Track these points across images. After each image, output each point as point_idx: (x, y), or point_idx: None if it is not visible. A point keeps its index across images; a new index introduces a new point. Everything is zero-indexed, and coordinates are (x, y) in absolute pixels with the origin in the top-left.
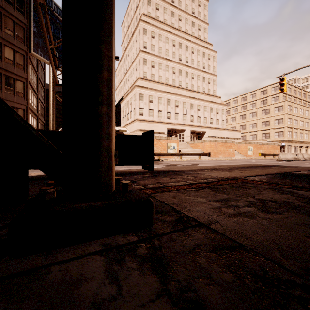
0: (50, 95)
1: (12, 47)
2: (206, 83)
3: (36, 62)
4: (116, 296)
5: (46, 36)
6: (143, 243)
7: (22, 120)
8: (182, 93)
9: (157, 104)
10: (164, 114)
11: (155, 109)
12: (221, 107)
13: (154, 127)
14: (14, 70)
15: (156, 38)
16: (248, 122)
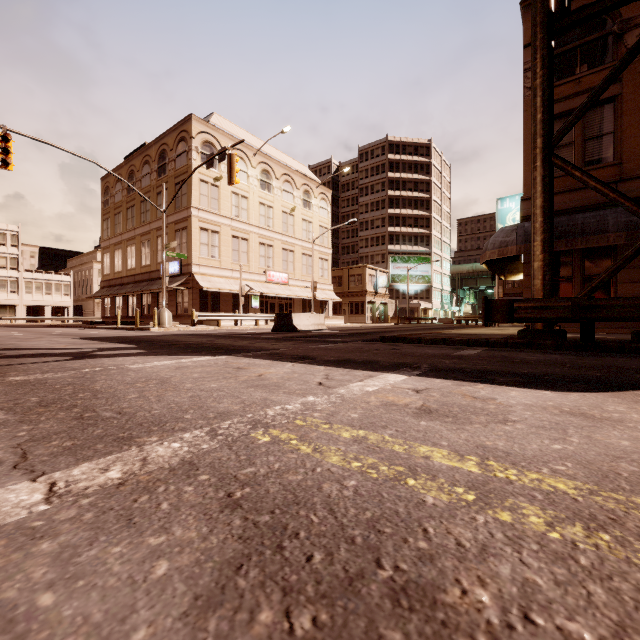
0: None
1: None
2: None
3: None
4: None
5: None
6: None
7: None
8: None
9: None
10: None
11: None
12: None
13: None
14: None
15: None
16: None
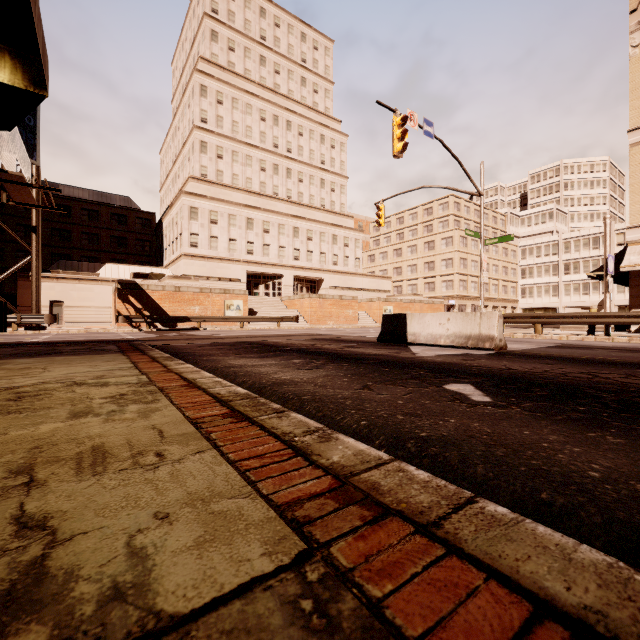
0: None
1: None
2: (327, 190)
3: None
4: None
5: None
6: None
7: None
8: (278, 208)
9: (226, 227)
10: (242, 245)
11: (222, 236)
12: (353, 234)
13: (220, 269)
14: None
15: (226, 105)
16: (405, 263)
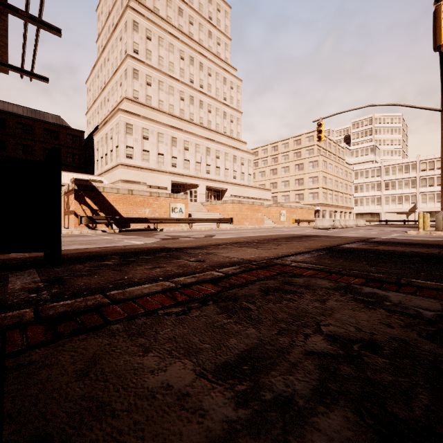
0: None
1: None
2: (228, 121)
3: None
4: None
5: None
6: None
7: None
8: (194, 131)
9: (155, 143)
10: (168, 159)
11: (152, 150)
12: (247, 156)
13: (150, 178)
14: None
15: (154, 42)
16: (279, 179)
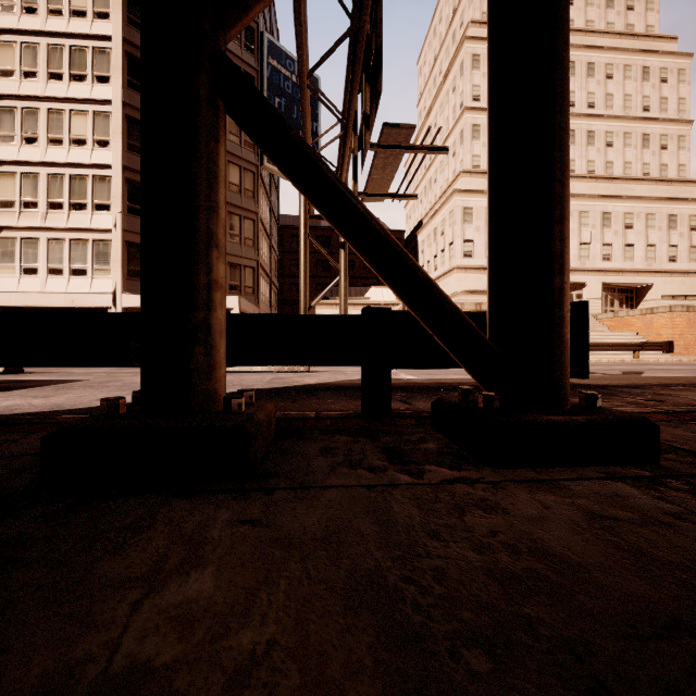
0: (300, 238)
1: (239, 163)
2: (654, 149)
3: (268, 181)
4: (689, 513)
5: (308, 136)
6: (669, 480)
7: (453, 305)
8: (576, 190)
9: None
10: None
11: None
12: None
13: None
14: (241, 202)
15: None
16: None
